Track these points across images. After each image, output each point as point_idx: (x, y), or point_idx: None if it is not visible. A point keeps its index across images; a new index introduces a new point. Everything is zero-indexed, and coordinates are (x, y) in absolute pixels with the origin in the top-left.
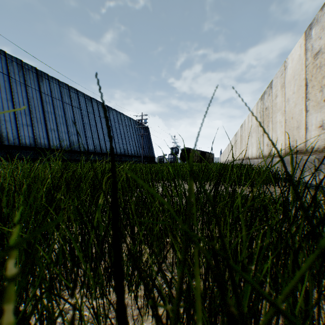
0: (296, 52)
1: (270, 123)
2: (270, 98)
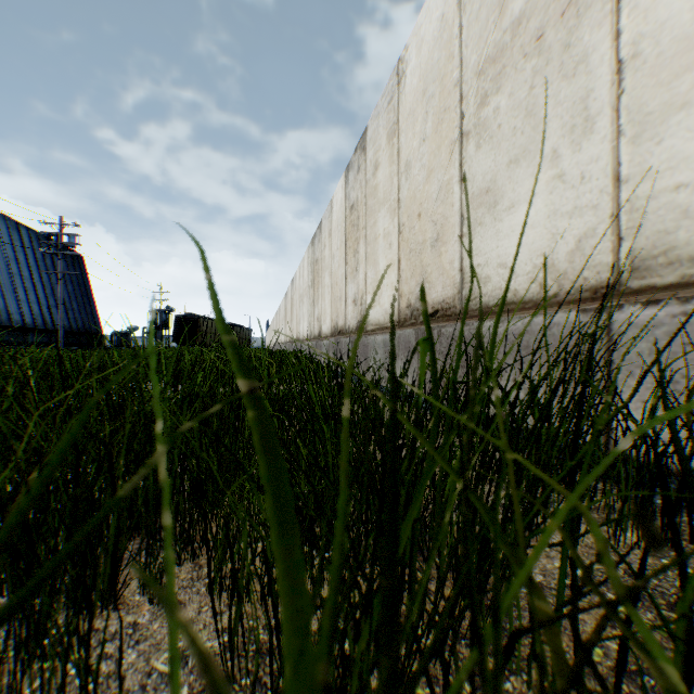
0: (340, 193)
1: (320, 285)
2: (321, 247)
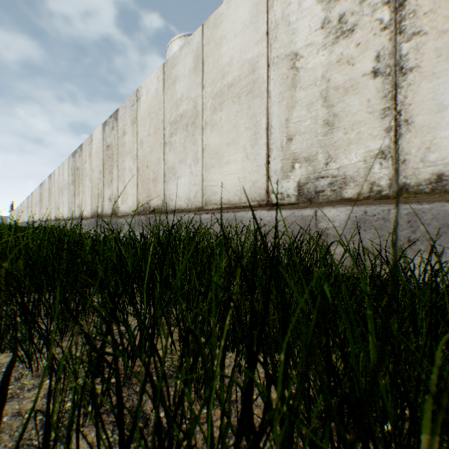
0: (99, 134)
1: (82, 185)
2: (82, 161)
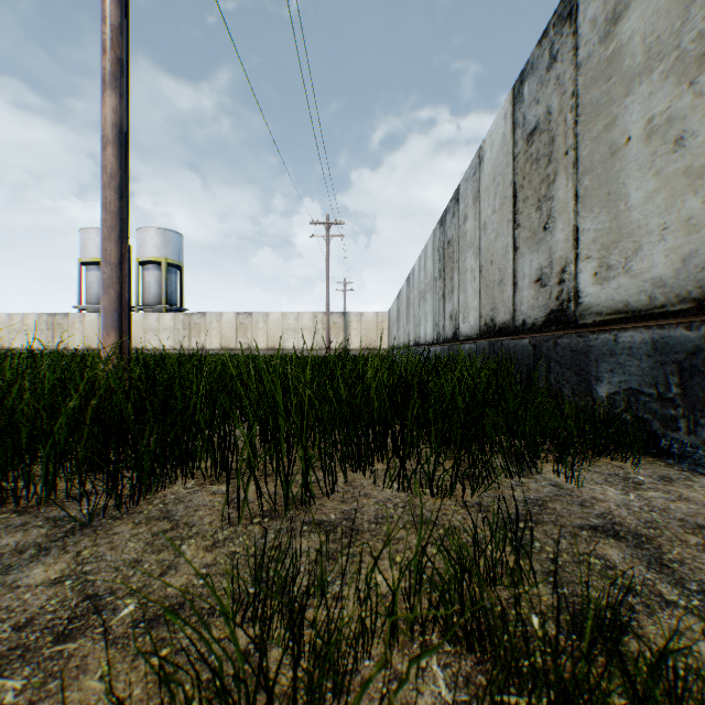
0: (94, 316)
1: (68, 333)
2: (68, 321)
